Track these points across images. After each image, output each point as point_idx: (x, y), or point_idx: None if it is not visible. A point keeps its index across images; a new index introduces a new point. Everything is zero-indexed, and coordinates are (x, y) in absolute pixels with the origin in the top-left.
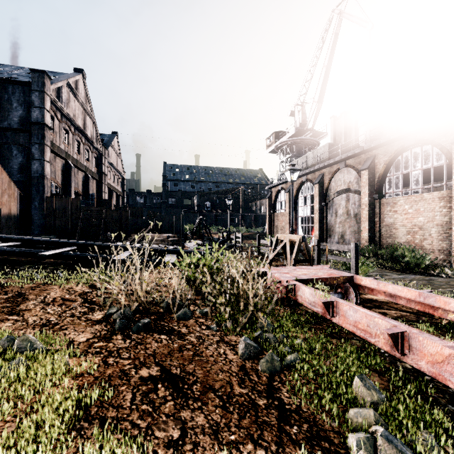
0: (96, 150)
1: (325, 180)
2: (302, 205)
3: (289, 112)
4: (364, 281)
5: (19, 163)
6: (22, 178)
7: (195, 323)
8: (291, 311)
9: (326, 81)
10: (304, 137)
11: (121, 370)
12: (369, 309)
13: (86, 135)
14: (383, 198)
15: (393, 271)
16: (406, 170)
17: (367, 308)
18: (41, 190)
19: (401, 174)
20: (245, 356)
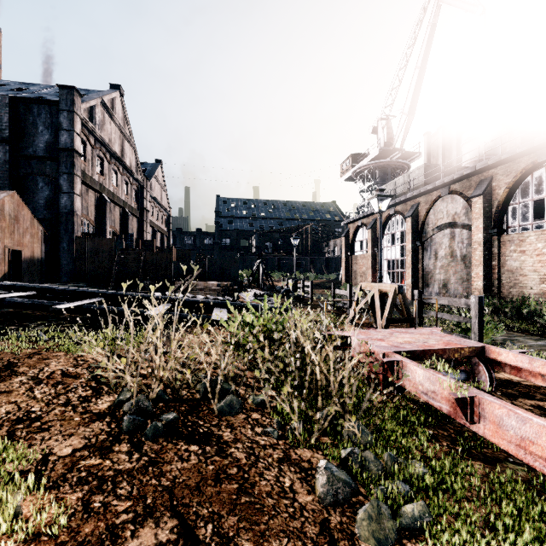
0: (136, 181)
1: (420, 212)
2: (389, 245)
3: (370, 129)
4: (505, 356)
5: (45, 197)
6: (49, 215)
7: (245, 420)
8: (396, 405)
9: (419, 87)
10: (390, 160)
11: (108, 527)
12: (514, 400)
13: (125, 163)
14: (504, 234)
15: (525, 334)
16: (538, 195)
17: (509, 398)
18: (70, 229)
19: (532, 201)
20: (328, 499)
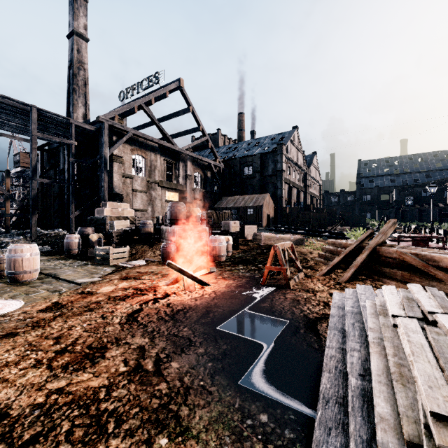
0: (303, 171)
1: None
2: None
3: None
4: None
5: (271, 191)
6: (273, 199)
7: None
8: None
9: None
10: None
11: None
12: None
13: (298, 165)
14: None
15: None
16: None
17: None
18: (281, 204)
19: None
20: None
